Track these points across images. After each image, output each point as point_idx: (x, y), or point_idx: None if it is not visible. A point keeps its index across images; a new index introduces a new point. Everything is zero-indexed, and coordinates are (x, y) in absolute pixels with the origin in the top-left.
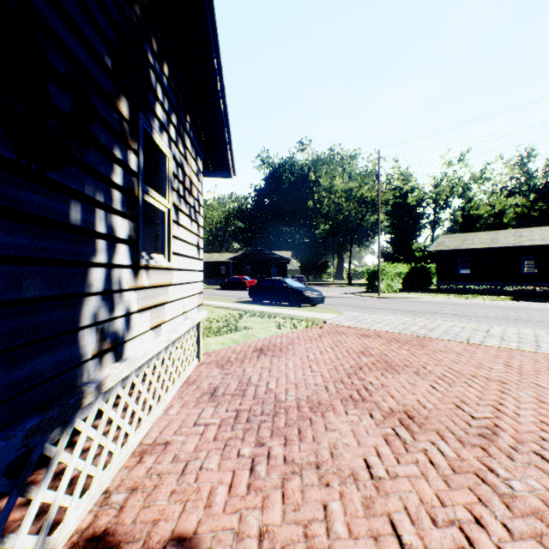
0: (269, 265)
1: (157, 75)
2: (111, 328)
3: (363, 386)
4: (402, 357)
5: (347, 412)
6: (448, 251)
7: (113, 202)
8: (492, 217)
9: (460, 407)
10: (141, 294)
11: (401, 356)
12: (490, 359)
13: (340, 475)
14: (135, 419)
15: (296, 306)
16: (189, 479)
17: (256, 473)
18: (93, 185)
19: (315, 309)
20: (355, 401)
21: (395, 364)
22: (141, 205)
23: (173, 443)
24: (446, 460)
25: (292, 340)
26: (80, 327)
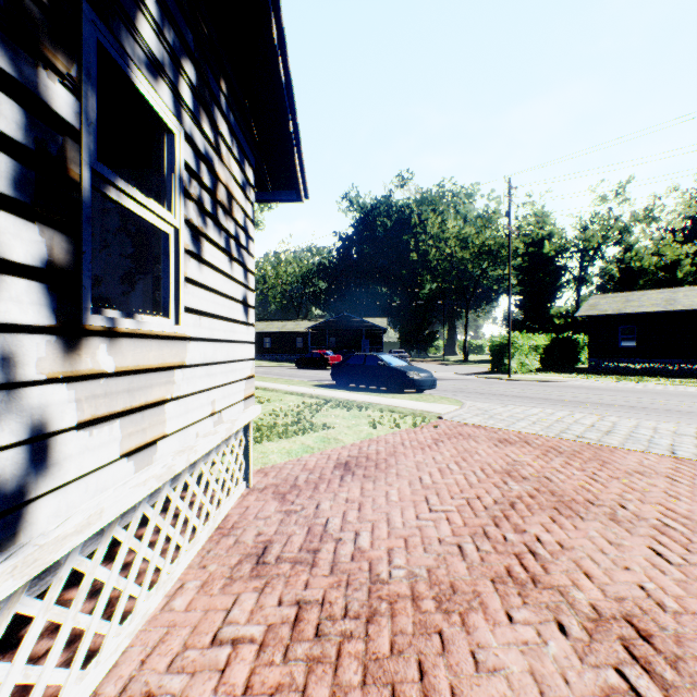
0: (359, 336)
1: None
2: None
3: (526, 547)
4: (577, 483)
5: (511, 615)
6: (604, 317)
7: None
8: (661, 271)
9: None
10: (89, 389)
11: (573, 481)
12: None
13: None
14: (80, 649)
15: (396, 393)
16: None
17: None
18: None
19: (423, 397)
20: (520, 584)
21: (570, 497)
22: (87, 200)
23: None
24: None
25: (394, 447)
26: None
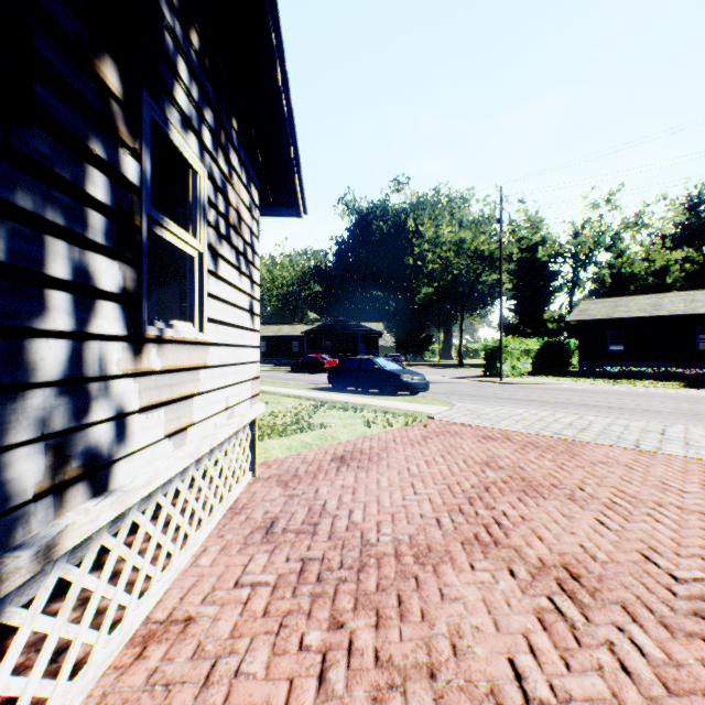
0: (355, 340)
1: (178, 44)
2: (82, 443)
3: (493, 519)
4: (546, 471)
5: (474, 565)
6: (593, 322)
7: (86, 228)
8: (651, 276)
9: (650, 558)
10: (146, 383)
11: (543, 470)
12: (677, 477)
13: (471, 694)
14: (137, 582)
15: (390, 395)
16: (215, 695)
17: (329, 685)
18: (37, 193)
19: (416, 399)
20: (484, 545)
21: (538, 482)
22: (145, 240)
23: (198, 621)
24: (650, 665)
25: (386, 443)
26: (3, 446)
